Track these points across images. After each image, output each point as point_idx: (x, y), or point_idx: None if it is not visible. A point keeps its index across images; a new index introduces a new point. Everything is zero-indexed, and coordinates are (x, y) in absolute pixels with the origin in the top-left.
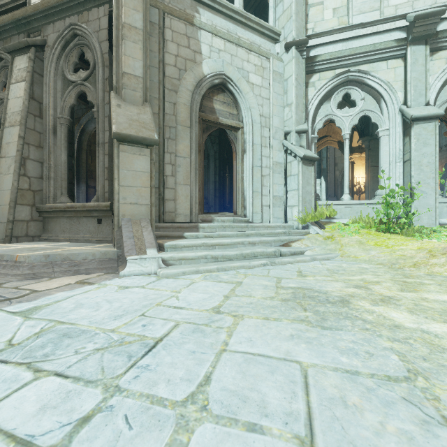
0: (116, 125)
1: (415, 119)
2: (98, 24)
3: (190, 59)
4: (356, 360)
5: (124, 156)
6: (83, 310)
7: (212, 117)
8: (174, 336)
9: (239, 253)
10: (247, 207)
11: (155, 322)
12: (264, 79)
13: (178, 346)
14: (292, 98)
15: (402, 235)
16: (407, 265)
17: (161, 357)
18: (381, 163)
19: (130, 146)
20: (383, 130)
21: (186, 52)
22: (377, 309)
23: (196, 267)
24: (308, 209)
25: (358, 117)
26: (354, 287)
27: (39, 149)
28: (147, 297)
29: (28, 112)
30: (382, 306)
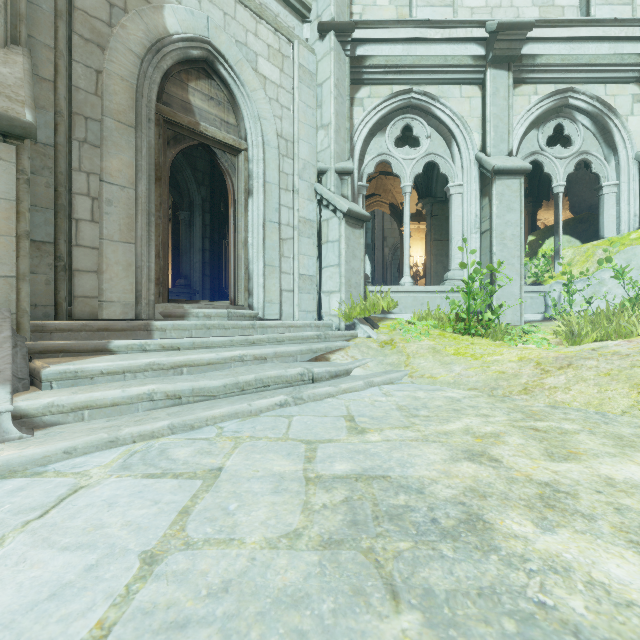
0: None
1: (498, 172)
2: None
3: None
4: None
5: None
6: None
7: (186, 119)
8: None
9: (231, 381)
10: (255, 291)
11: None
12: (284, 74)
13: None
14: (331, 116)
15: (487, 338)
16: (515, 390)
17: None
18: (453, 234)
19: None
20: (455, 185)
21: None
22: (564, 547)
23: (111, 431)
24: (354, 298)
25: (423, 163)
26: (467, 458)
27: None
28: None
29: None
30: (564, 532)
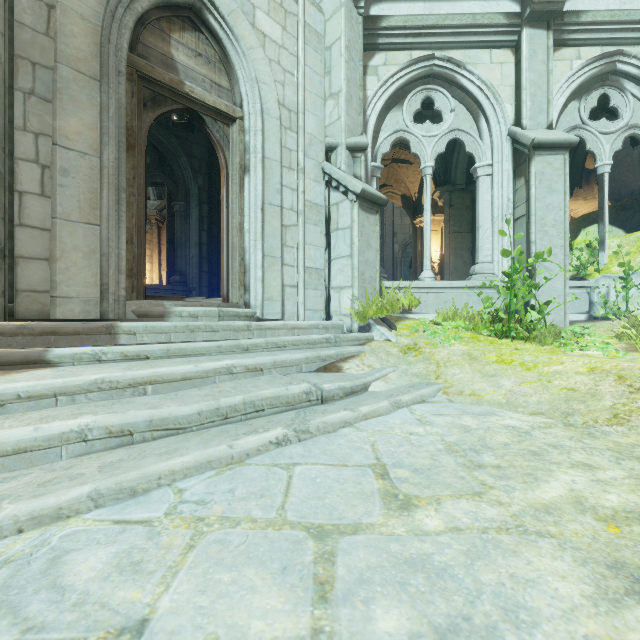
0: None
1: (538, 146)
2: None
3: None
4: None
5: None
6: None
7: (167, 76)
8: None
9: (209, 407)
10: (252, 286)
11: None
12: (287, 33)
13: None
14: (341, 82)
15: (530, 342)
16: (601, 417)
17: None
18: (480, 221)
19: None
20: (483, 165)
21: None
22: None
23: None
24: (369, 295)
25: (446, 141)
26: (633, 592)
27: None
28: None
29: None
30: None
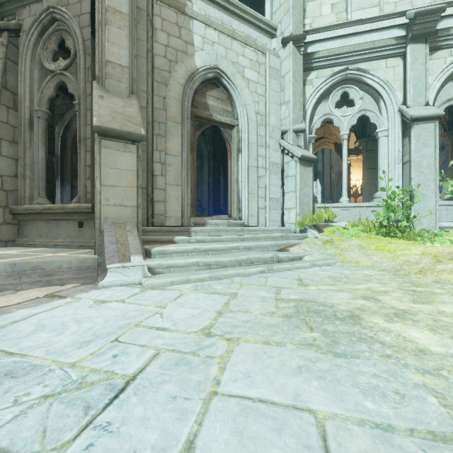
0: (98, 117)
1: (415, 119)
2: (80, 8)
3: (181, 50)
4: (385, 405)
5: (107, 152)
6: (43, 334)
7: (205, 113)
8: (151, 372)
9: (234, 259)
10: (242, 209)
11: (130, 350)
12: (260, 75)
13: (155, 389)
14: (290, 96)
15: (403, 239)
16: (413, 272)
17: (130, 407)
18: (380, 165)
19: (114, 141)
20: (381, 130)
21: (177, 43)
22: (393, 326)
23: (186, 276)
24: (306, 212)
25: (357, 117)
26: (362, 298)
27: (13, 145)
28: (125, 315)
29: (0, 103)
30: (398, 323)
